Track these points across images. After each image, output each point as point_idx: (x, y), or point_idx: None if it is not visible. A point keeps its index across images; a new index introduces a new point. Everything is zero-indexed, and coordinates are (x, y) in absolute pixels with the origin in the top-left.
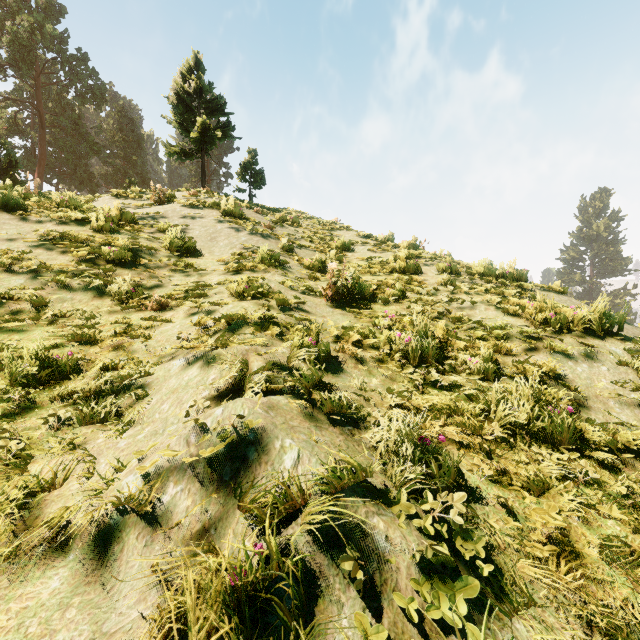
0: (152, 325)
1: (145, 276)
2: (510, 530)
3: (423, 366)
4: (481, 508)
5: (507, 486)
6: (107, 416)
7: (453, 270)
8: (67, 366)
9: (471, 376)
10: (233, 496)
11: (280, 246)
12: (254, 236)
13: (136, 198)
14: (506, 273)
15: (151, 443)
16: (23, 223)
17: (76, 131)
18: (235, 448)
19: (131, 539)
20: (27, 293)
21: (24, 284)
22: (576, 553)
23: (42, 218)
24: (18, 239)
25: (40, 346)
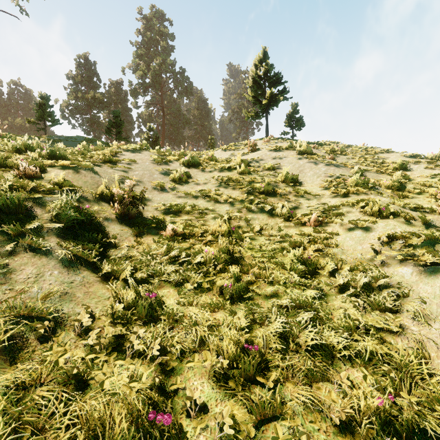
0: (326, 237)
1: (283, 201)
2: None
3: None
4: None
5: None
6: (390, 308)
7: None
8: (314, 266)
9: None
10: None
11: (353, 172)
12: (329, 166)
13: (235, 149)
14: None
15: None
16: (204, 173)
17: (178, 114)
18: None
19: None
20: (235, 215)
21: (230, 210)
22: None
23: (210, 169)
24: (208, 183)
25: (299, 253)
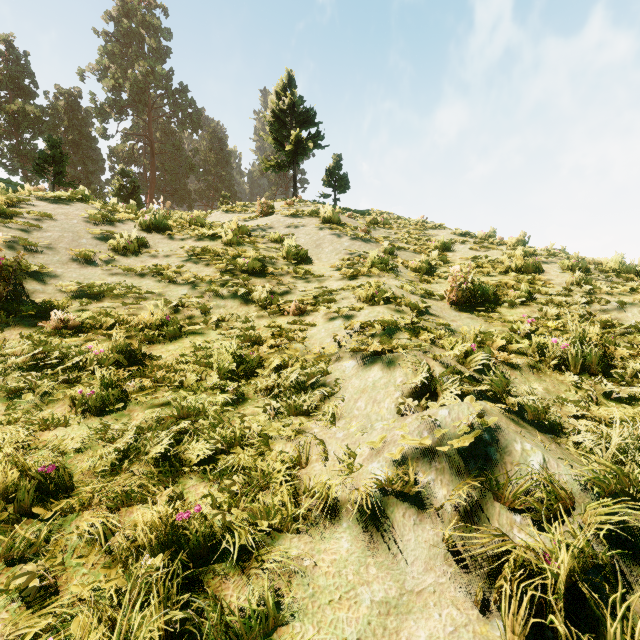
0: (299, 329)
1: (273, 284)
2: None
3: (585, 375)
4: None
5: None
6: (308, 409)
7: (582, 268)
8: (253, 365)
9: None
10: (487, 490)
11: (382, 249)
12: (355, 241)
13: (242, 212)
14: None
15: (365, 436)
16: (171, 241)
17: (178, 155)
18: (474, 447)
19: (398, 517)
20: (192, 301)
21: (188, 294)
22: None
23: (183, 236)
24: (172, 255)
25: (234, 347)
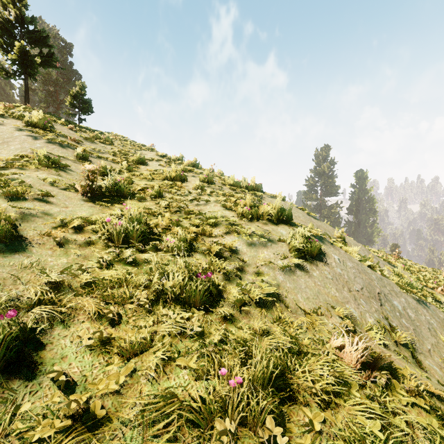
0: None
1: None
2: (48, 407)
3: (129, 246)
4: (35, 385)
5: (108, 351)
6: None
7: (209, 180)
8: None
9: (167, 253)
10: None
11: (74, 154)
12: (51, 144)
13: None
14: (248, 185)
15: None
16: None
17: None
18: None
19: None
20: None
21: None
22: (109, 419)
23: None
24: None
25: None
